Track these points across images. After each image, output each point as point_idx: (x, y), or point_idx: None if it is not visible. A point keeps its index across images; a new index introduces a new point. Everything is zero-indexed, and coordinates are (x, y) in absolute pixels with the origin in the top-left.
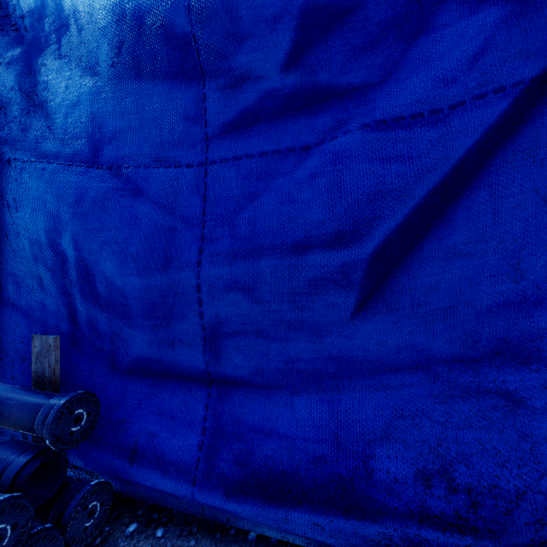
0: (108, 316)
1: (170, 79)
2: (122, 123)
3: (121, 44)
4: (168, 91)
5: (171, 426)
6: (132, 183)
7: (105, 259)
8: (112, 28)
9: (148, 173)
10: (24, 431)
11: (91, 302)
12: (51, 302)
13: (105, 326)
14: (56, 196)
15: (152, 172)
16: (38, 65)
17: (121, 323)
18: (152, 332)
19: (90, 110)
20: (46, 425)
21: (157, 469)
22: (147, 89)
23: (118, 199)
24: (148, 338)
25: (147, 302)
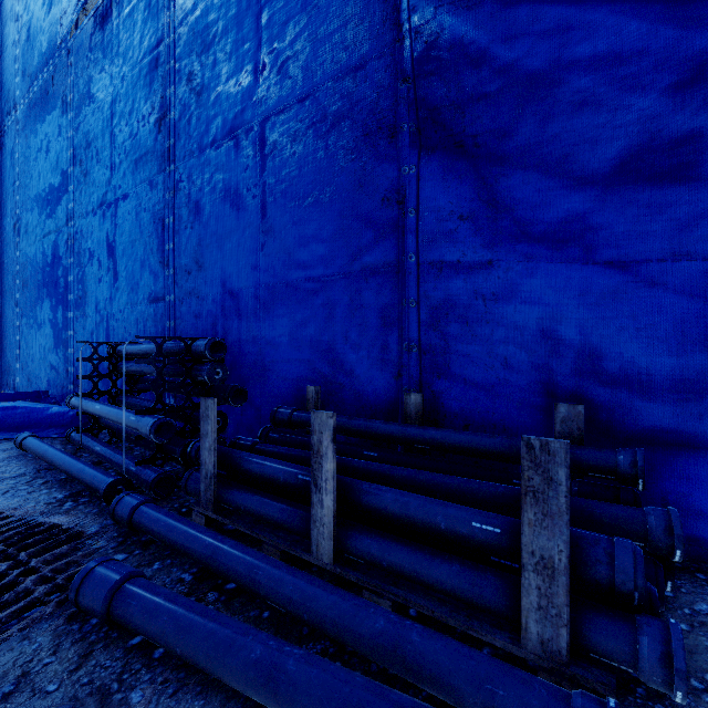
0: (612, 391)
1: (691, 182)
2: (621, 223)
3: (631, 157)
4: (688, 193)
5: (700, 487)
6: (644, 276)
7: (628, 342)
8: (623, 145)
9: (664, 266)
10: (596, 473)
11: (586, 379)
12: (519, 378)
13: (602, 400)
14: (555, 290)
15: (670, 265)
16: (490, 176)
17: (633, 397)
18: (678, 405)
19: (575, 214)
20: (639, 468)
21: (702, 521)
22: (656, 192)
23: (634, 291)
24: (670, 410)
25: (681, 378)
